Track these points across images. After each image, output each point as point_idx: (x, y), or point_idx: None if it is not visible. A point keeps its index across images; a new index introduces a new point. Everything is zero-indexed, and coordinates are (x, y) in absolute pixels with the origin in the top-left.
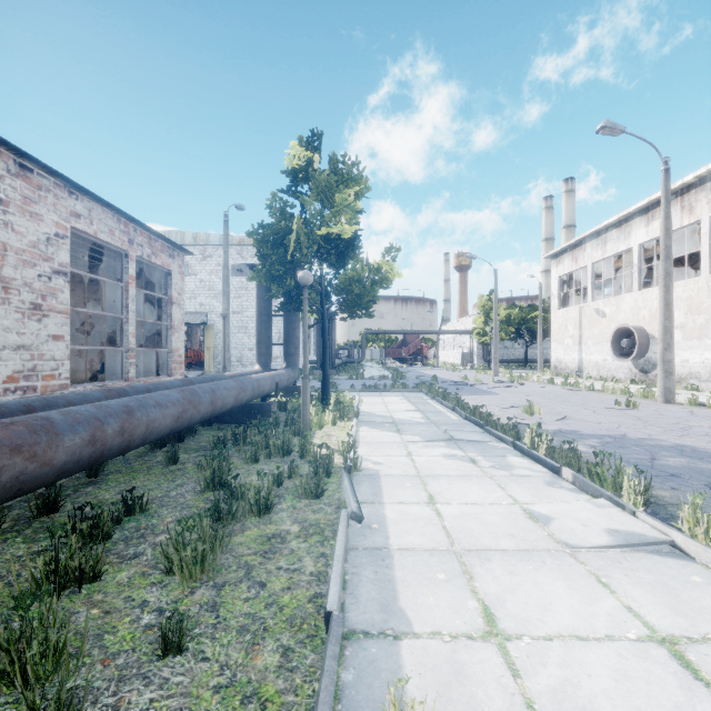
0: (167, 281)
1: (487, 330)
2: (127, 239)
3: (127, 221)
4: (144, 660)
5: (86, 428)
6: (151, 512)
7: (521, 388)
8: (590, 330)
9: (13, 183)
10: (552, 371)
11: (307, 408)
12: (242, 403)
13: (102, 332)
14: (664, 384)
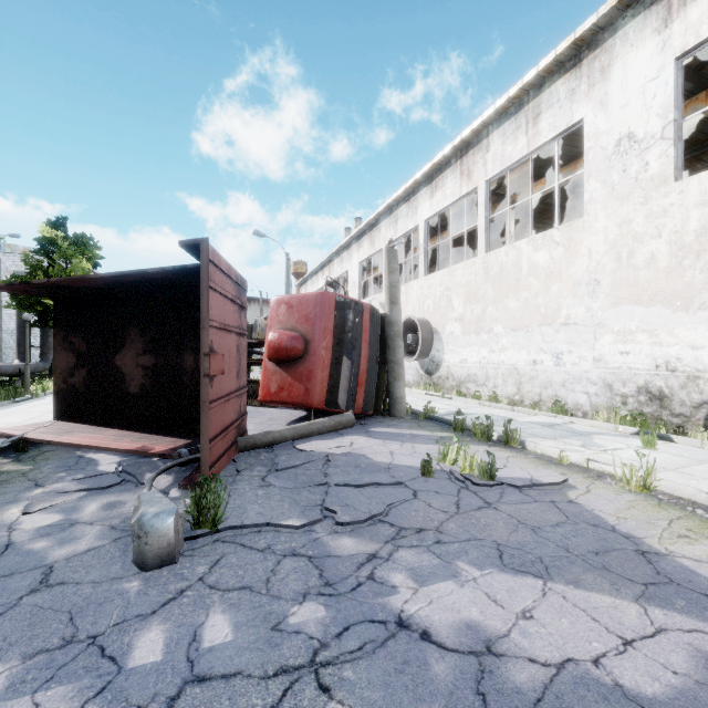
0: None
1: None
2: None
3: None
4: None
5: None
6: None
7: None
8: None
9: None
10: None
11: (28, 378)
12: None
13: None
14: None
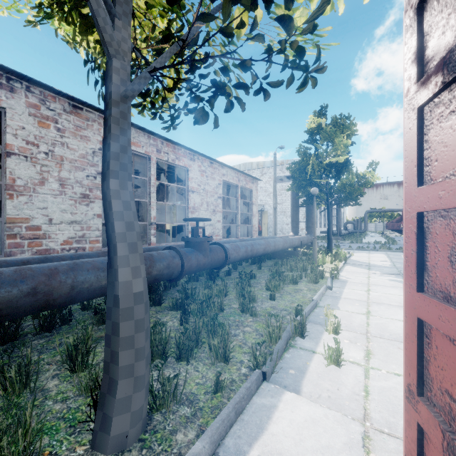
0: (251, 194)
1: None
2: (237, 179)
3: (237, 172)
4: (266, 300)
5: (244, 248)
6: (257, 279)
7: None
8: None
9: (209, 169)
10: None
11: (315, 252)
12: (285, 249)
13: (225, 218)
14: None
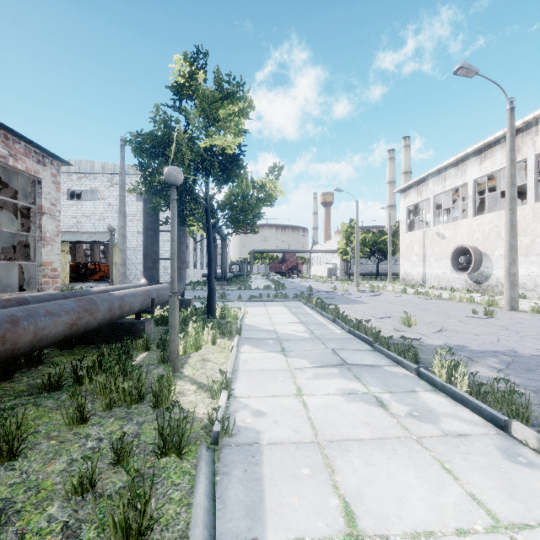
0: (35, 189)
1: (347, 250)
2: None
3: None
4: None
5: None
6: None
7: (383, 297)
8: (432, 249)
9: None
10: (401, 282)
11: (175, 332)
12: (91, 328)
13: None
14: (510, 294)
